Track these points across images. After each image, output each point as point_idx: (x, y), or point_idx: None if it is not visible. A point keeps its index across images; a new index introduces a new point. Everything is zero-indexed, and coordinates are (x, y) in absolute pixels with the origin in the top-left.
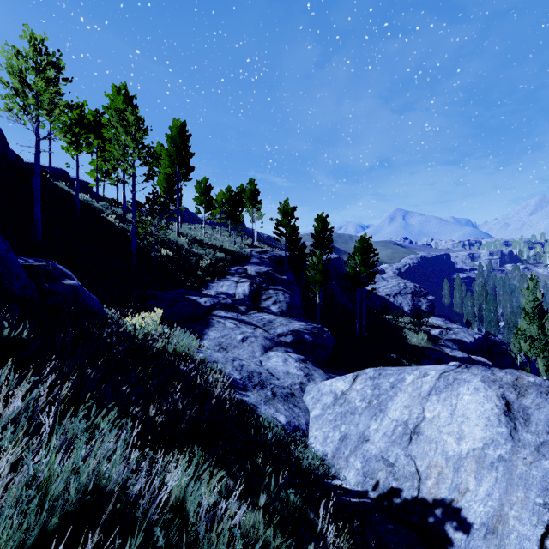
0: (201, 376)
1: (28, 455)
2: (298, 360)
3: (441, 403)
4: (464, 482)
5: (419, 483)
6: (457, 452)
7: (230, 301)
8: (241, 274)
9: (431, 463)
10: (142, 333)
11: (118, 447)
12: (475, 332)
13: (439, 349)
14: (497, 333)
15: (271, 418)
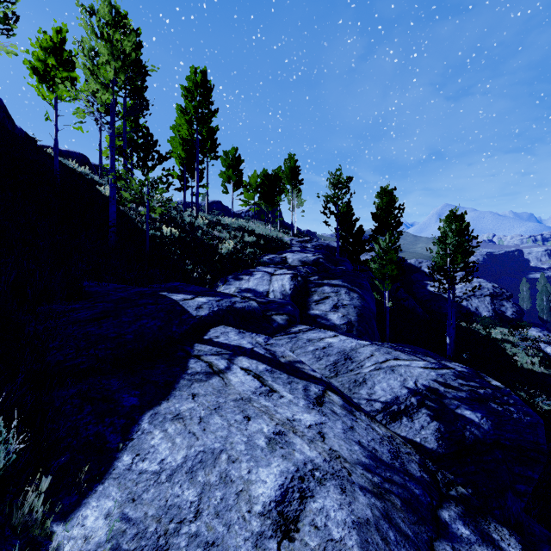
0: None
1: None
2: None
3: None
4: None
5: None
6: None
7: (255, 304)
8: (278, 264)
9: None
10: None
11: None
12: None
13: None
14: None
15: None
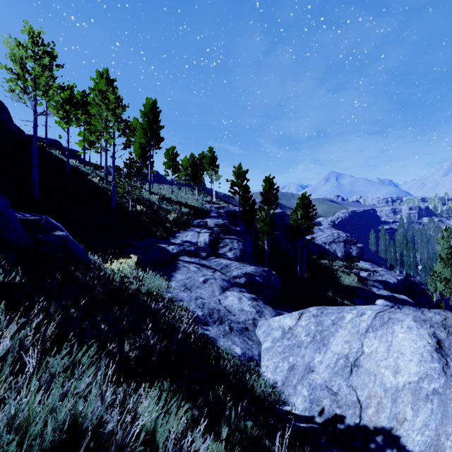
0: (169, 313)
1: (11, 395)
2: (250, 299)
3: (378, 340)
4: (402, 412)
5: (360, 411)
6: (394, 384)
7: (193, 248)
8: (202, 226)
9: (370, 393)
10: (120, 276)
11: (94, 386)
12: (398, 274)
13: (368, 288)
14: (416, 275)
15: (229, 349)
